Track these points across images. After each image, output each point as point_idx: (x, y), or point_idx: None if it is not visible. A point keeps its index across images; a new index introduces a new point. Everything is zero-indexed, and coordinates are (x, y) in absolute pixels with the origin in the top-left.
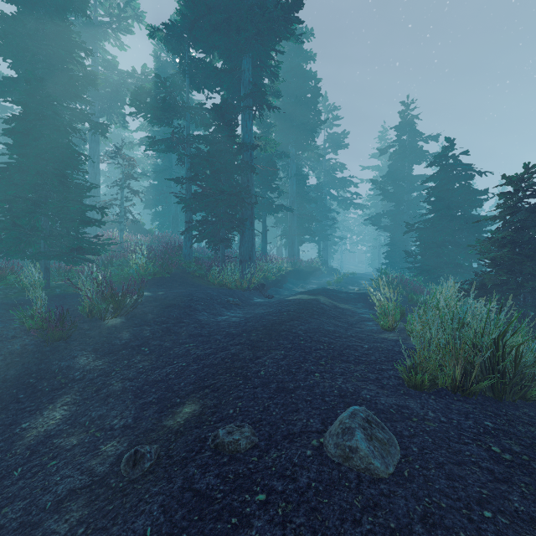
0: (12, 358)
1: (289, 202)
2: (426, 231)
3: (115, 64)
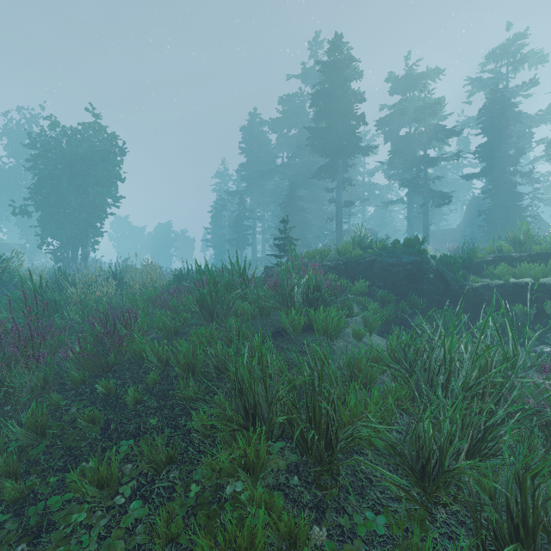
0: None
1: None
2: None
3: (523, 114)
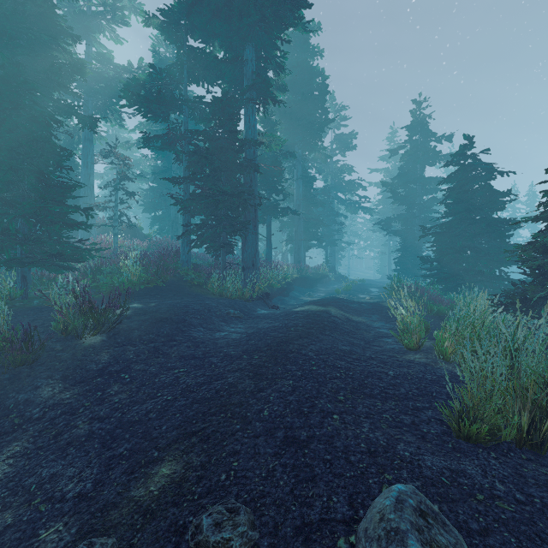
0: None
1: (295, 205)
2: (443, 236)
3: (109, 57)
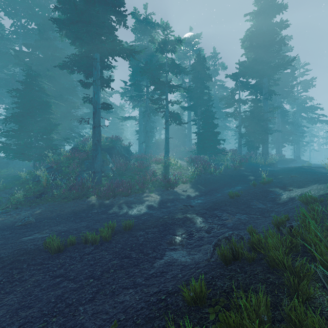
0: (231, 172)
1: (276, 126)
2: None
3: None
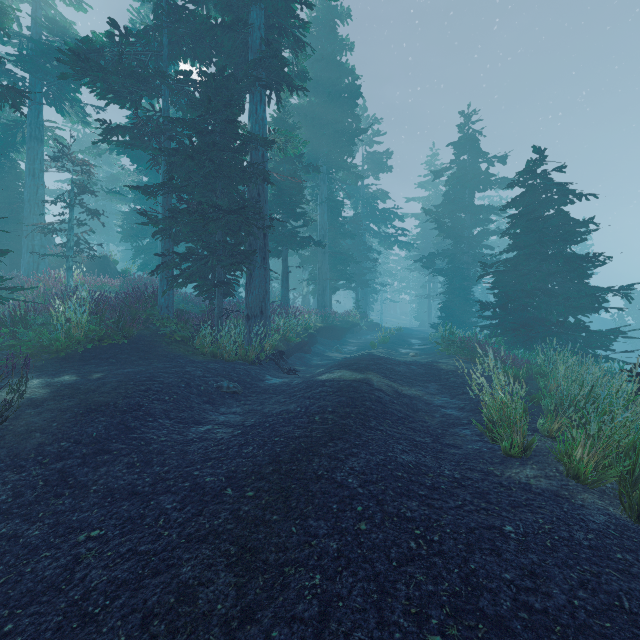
0: None
1: (319, 236)
2: (507, 275)
3: (65, 25)
